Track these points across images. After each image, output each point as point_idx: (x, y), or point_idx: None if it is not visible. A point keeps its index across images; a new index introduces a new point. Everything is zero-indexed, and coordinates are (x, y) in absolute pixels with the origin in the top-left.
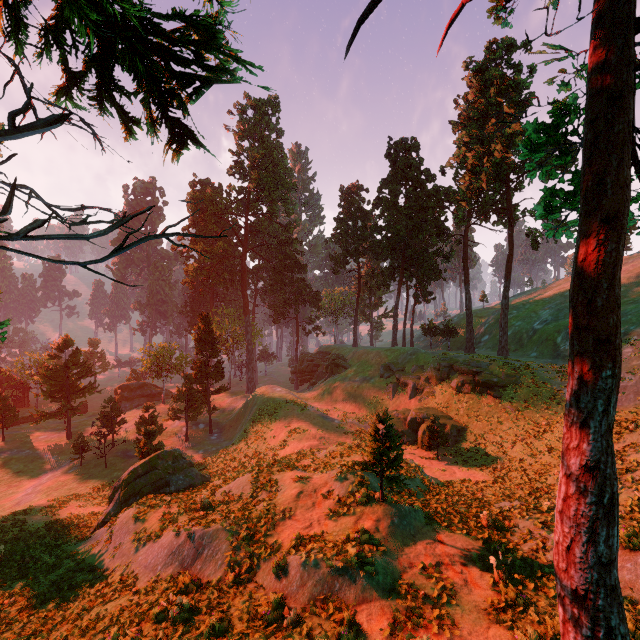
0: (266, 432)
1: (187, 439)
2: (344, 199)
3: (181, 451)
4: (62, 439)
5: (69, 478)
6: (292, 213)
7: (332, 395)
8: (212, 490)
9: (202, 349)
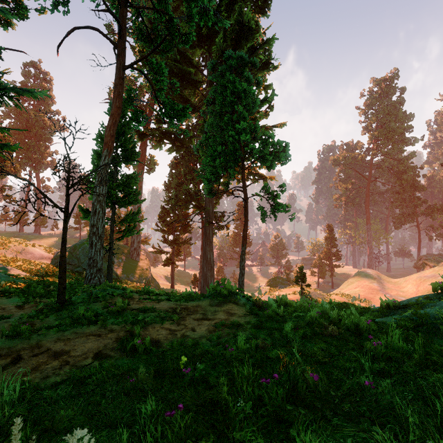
0: (343, 289)
1: (318, 287)
2: None
3: None
4: None
5: None
6: (405, 150)
7: (405, 282)
8: None
9: (328, 243)
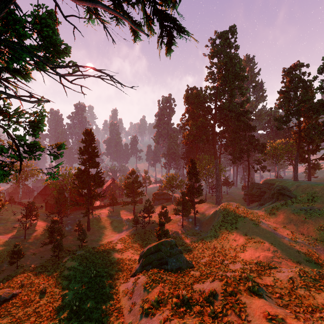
0: (229, 235)
1: (182, 226)
2: (286, 77)
3: (179, 233)
4: (131, 214)
5: (131, 235)
6: (245, 94)
7: (279, 216)
8: (191, 282)
9: (190, 178)
